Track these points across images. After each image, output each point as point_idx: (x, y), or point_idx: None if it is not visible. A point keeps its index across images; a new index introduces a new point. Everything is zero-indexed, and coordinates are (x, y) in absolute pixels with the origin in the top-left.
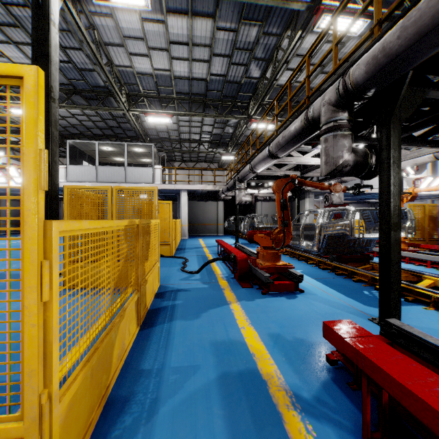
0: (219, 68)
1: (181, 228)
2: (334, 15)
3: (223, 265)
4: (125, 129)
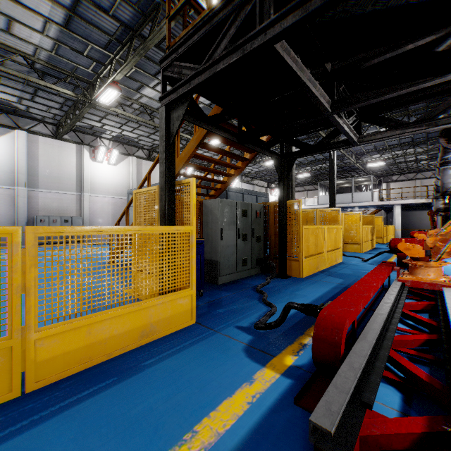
0: None
1: (394, 231)
2: None
3: None
4: (350, 167)
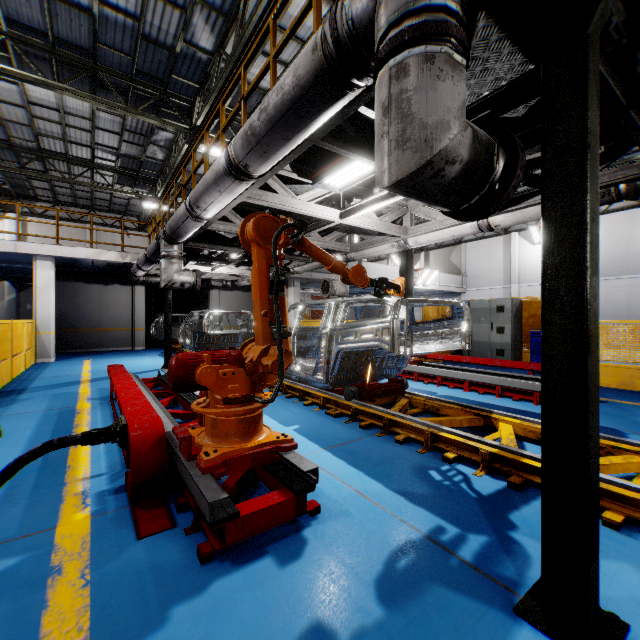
0: None
1: (36, 338)
2: None
3: None
4: None
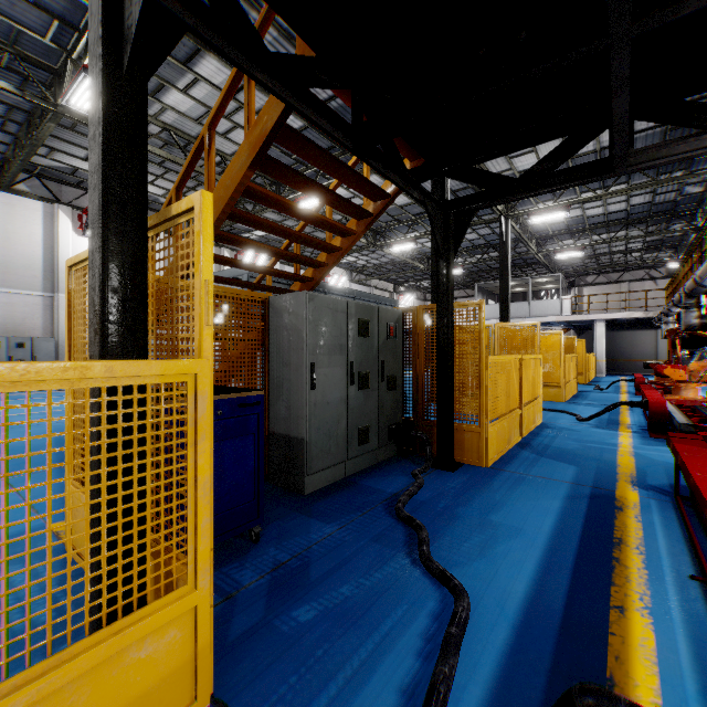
0: (641, 200)
1: (596, 363)
2: (704, 228)
3: (632, 390)
4: (526, 259)
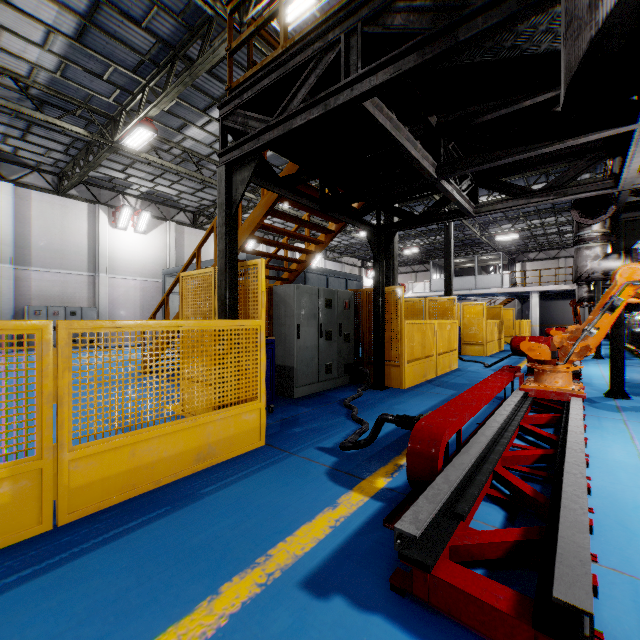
0: None
1: (531, 328)
2: None
3: None
4: (474, 240)
